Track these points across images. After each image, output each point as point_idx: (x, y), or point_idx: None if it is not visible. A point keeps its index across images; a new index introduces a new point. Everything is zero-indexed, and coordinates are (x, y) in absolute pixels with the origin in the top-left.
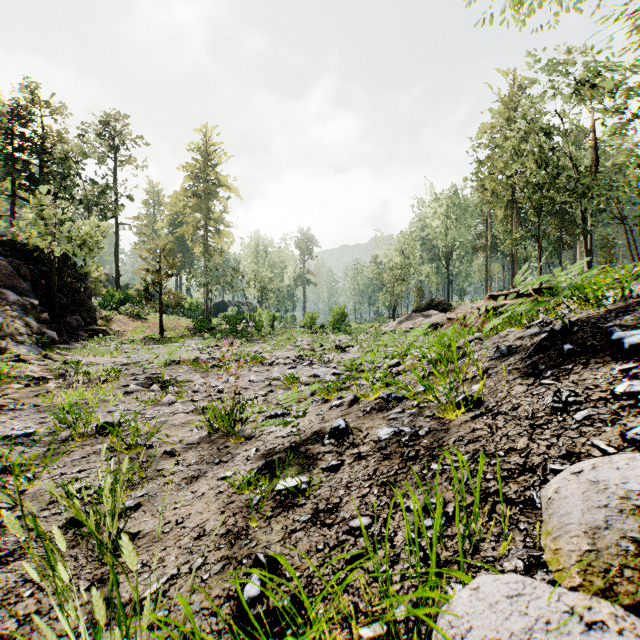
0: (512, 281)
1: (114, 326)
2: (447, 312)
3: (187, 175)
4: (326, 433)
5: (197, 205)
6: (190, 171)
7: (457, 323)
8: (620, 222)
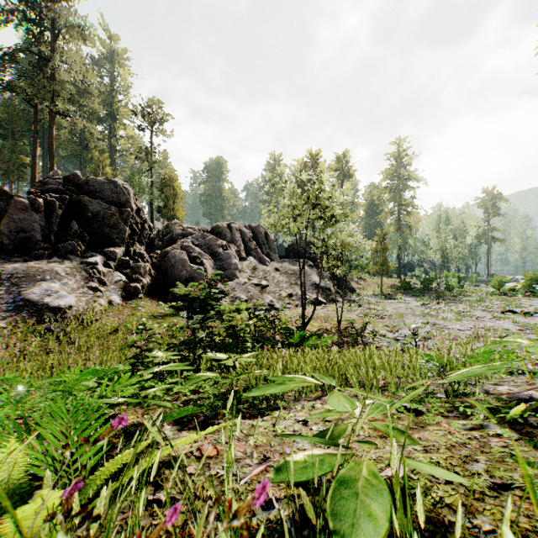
0: None
1: (353, 285)
2: None
3: (385, 177)
4: None
5: (392, 197)
6: (388, 175)
7: None
8: None
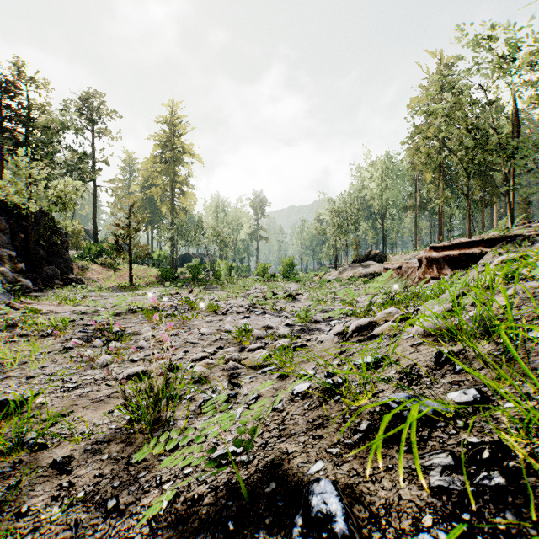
0: (439, 235)
1: (89, 275)
2: (384, 263)
3: (156, 144)
4: (293, 483)
5: (165, 170)
6: (158, 140)
7: (394, 272)
8: None
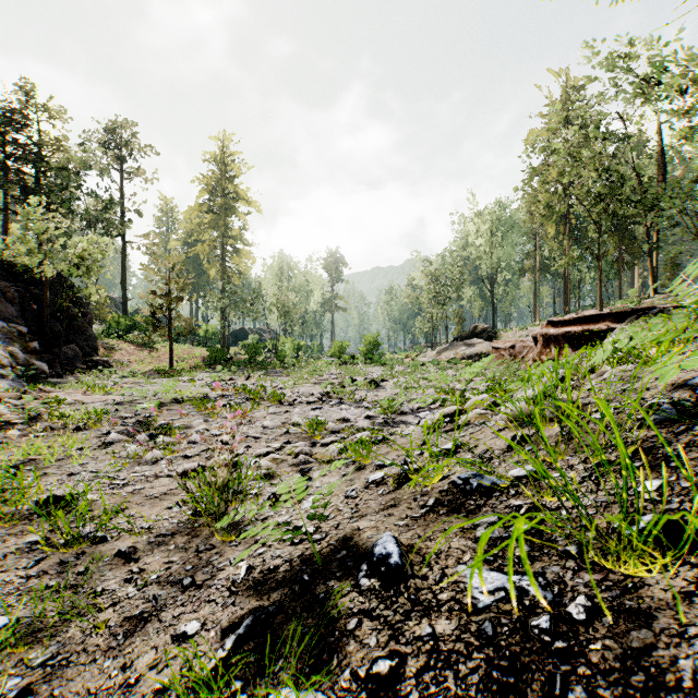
0: (565, 306)
1: (118, 356)
2: (493, 341)
3: (202, 188)
4: (362, 549)
5: (213, 221)
6: (205, 183)
7: (505, 353)
8: (692, 238)
